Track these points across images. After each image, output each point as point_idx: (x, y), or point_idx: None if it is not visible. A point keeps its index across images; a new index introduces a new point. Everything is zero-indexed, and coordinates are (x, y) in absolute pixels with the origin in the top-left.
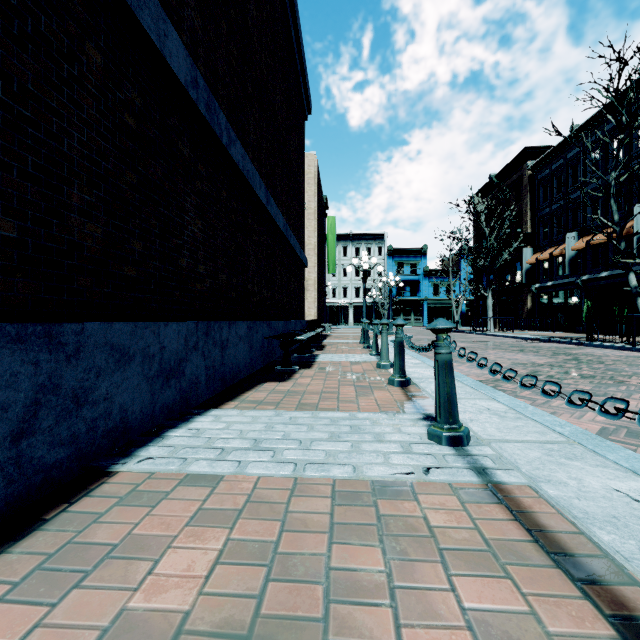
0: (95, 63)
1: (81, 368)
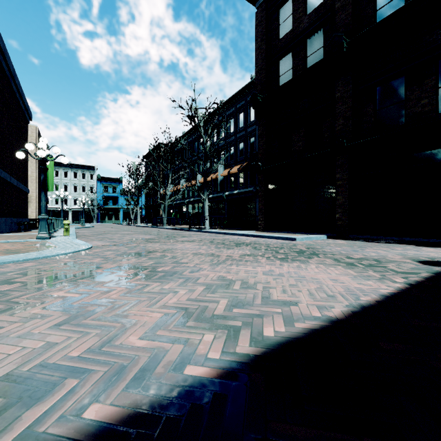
0: None
1: None
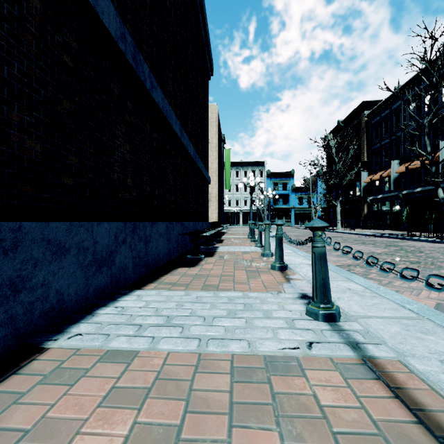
0: (35, 8)
1: (18, 260)
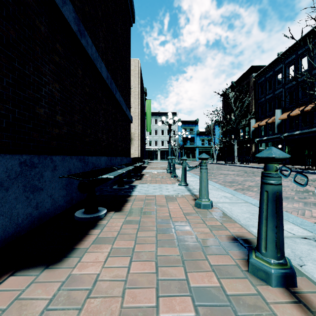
0: None
1: None
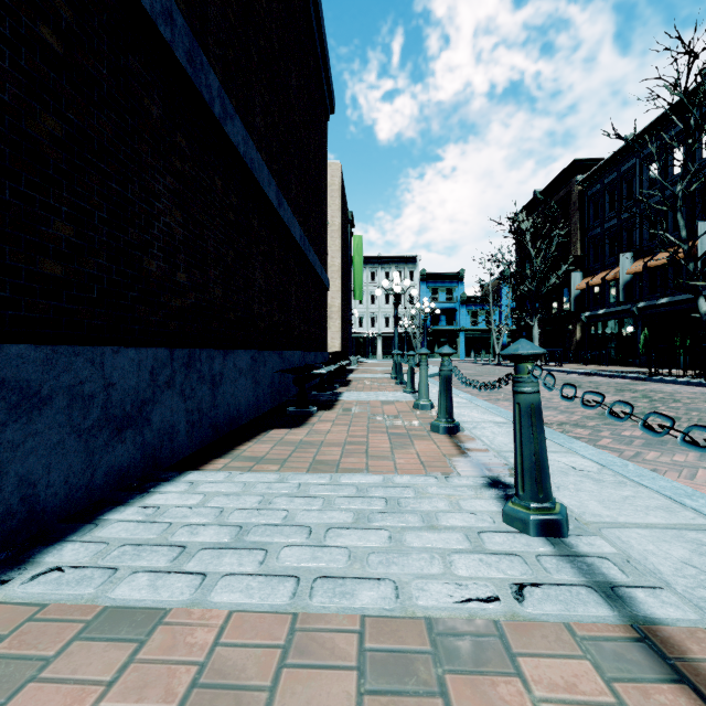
0: None
1: None
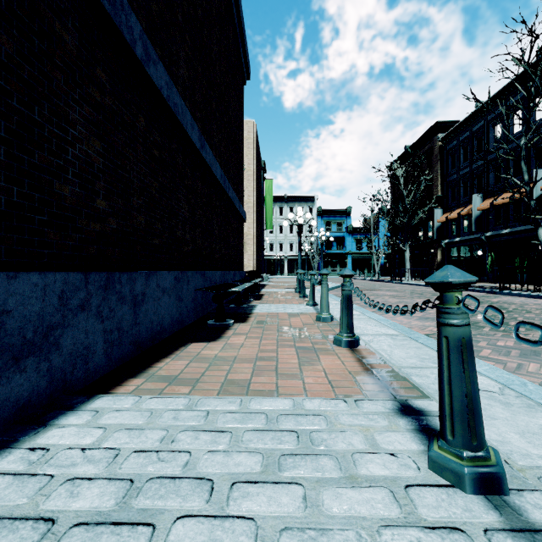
0: None
1: None
